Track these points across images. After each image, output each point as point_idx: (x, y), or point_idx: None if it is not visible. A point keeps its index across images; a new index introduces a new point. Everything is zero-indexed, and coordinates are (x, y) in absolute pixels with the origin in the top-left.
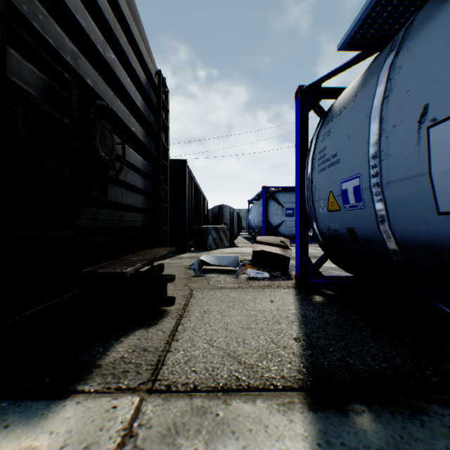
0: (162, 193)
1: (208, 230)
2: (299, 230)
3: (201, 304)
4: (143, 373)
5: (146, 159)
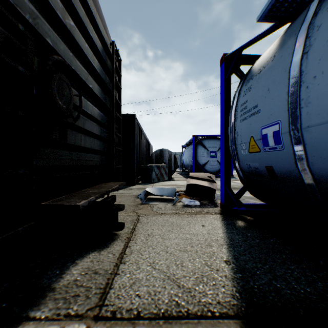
0: (116, 138)
1: (152, 167)
2: (224, 168)
3: (146, 228)
4: (92, 298)
5: (102, 112)
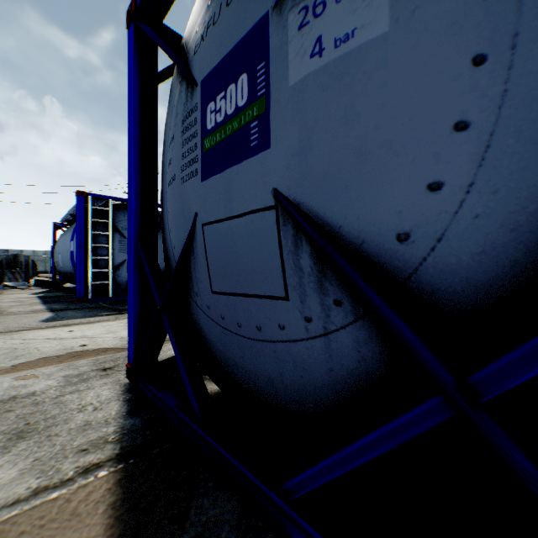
0: None
1: (6, 272)
2: (54, 271)
3: (10, 292)
4: None
5: None
